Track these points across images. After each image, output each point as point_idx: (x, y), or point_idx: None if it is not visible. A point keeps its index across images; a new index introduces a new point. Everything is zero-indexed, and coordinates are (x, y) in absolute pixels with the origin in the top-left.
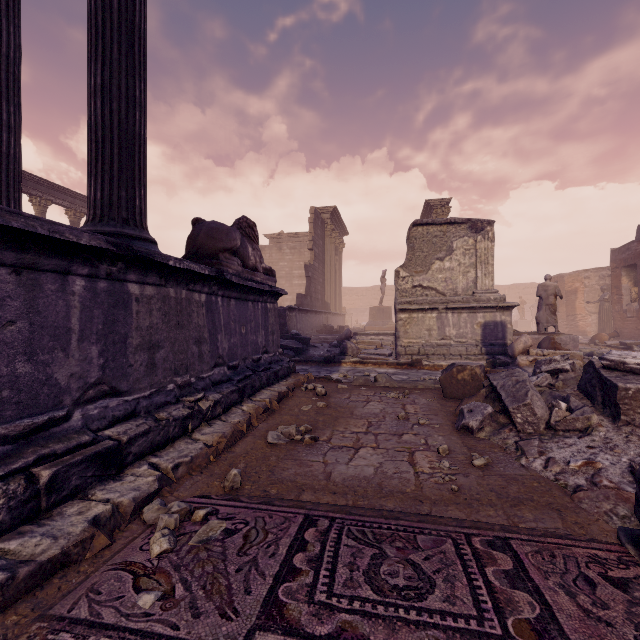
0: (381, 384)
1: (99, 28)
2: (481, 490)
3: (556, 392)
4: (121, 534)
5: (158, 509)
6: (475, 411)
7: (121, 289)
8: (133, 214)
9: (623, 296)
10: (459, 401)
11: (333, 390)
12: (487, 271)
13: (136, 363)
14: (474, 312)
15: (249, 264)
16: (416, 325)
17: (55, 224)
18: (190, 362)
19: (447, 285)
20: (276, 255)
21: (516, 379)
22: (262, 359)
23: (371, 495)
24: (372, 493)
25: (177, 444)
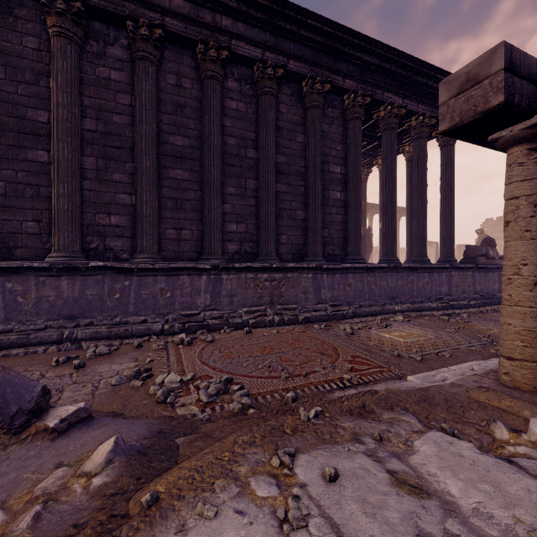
0: None
1: (444, 215)
2: None
3: None
4: (457, 316)
5: (463, 314)
6: None
7: (450, 274)
8: (451, 255)
9: None
10: None
11: None
12: None
13: (453, 290)
14: None
15: (490, 257)
16: None
17: (442, 264)
18: (466, 291)
19: None
20: None
21: None
22: (497, 295)
23: None
24: None
25: (464, 309)
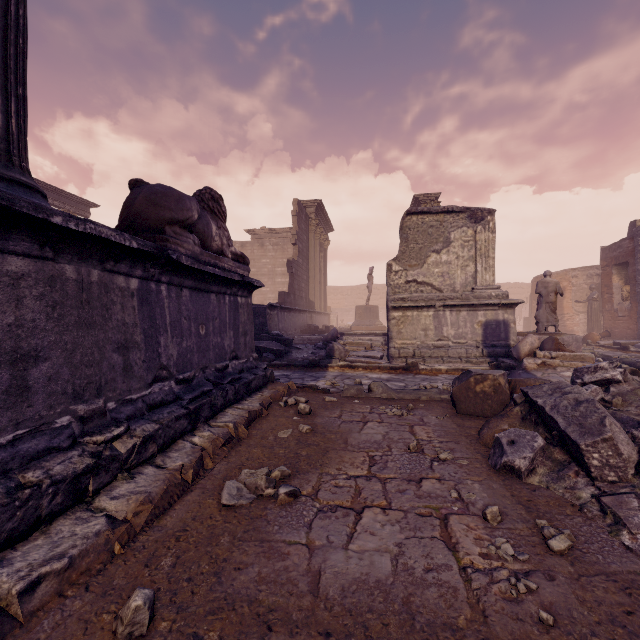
0: (377, 395)
1: None
2: (594, 621)
3: (622, 413)
4: None
5: None
6: (519, 443)
7: None
8: None
9: (614, 295)
10: (478, 419)
11: (319, 405)
12: (488, 265)
13: None
14: (474, 310)
15: (212, 246)
16: (411, 324)
17: None
18: (106, 379)
19: (444, 280)
20: (258, 251)
21: (574, 397)
22: (230, 367)
23: (396, 639)
24: (397, 632)
25: (56, 526)
